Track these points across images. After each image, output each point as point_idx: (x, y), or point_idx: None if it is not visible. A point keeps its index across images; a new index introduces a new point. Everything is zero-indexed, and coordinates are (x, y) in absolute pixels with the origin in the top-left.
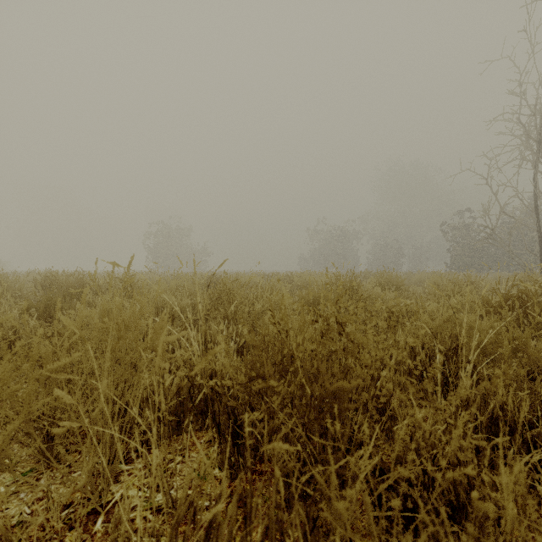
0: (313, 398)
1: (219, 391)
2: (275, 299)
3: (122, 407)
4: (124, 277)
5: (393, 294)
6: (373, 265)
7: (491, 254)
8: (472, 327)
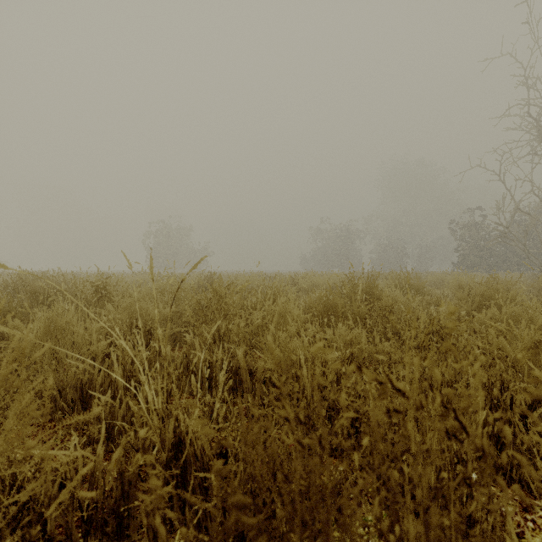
0: None
1: (174, 518)
2: (279, 309)
3: None
4: (98, 279)
5: (417, 299)
6: (376, 265)
7: (500, 254)
8: None
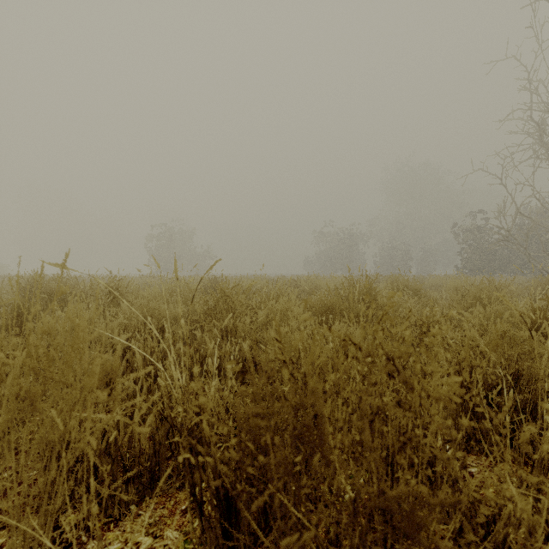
0: (356, 501)
1: (202, 452)
2: (282, 308)
3: (47, 488)
4: (110, 281)
5: (413, 300)
6: (380, 268)
7: (504, 257)
8: (533, 346)
